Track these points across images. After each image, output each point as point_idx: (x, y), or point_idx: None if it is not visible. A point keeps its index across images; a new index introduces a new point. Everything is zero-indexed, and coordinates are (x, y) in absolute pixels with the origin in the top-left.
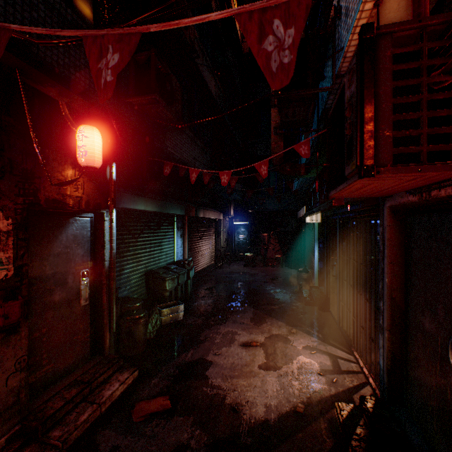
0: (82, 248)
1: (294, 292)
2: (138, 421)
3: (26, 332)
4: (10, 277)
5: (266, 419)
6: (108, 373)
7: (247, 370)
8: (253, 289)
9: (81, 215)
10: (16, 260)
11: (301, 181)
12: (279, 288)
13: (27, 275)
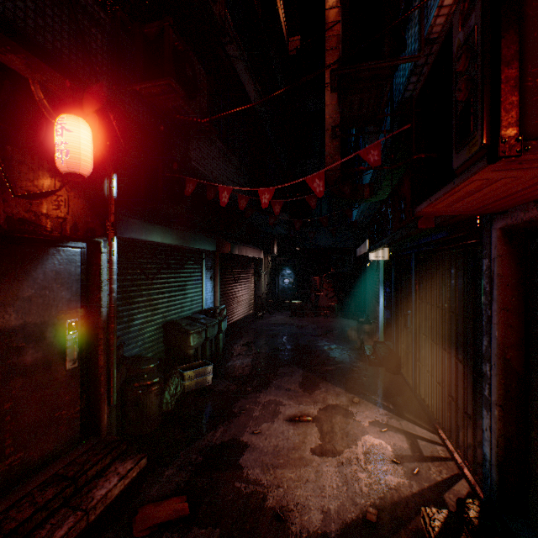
0: (68, 290)
1: (353, 349)
2: (140, 536)
3: None
4: None
5: (324, 533)
6: (103, 462)
7: (296, 456)
8: (301, 345)
9: (67, 243)
10: None
11: (362, 209)
12: (334, 344)
13: None
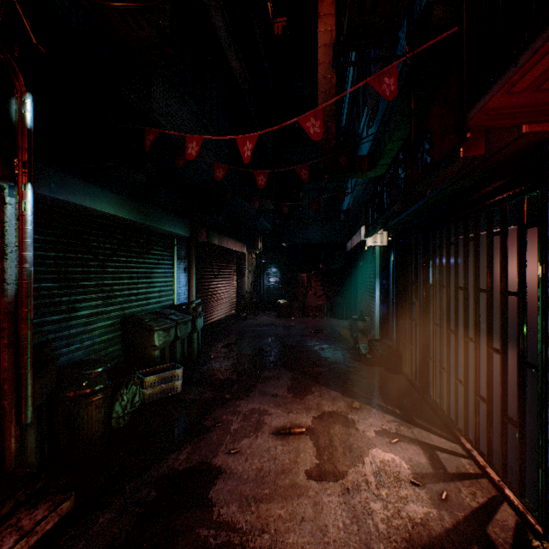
0: None
1: (347, 348)
2: None
3: None
4: None
5: None
6: None
7: (286, 483)
8: (289, 346)
9: None
10: None
11: (354, 196)
12: (325, 343)
13: None
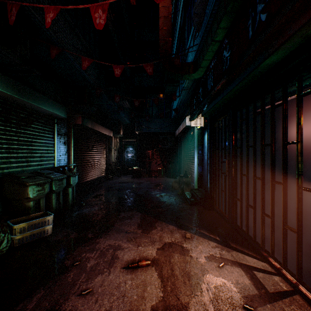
0: None
1: (177, 195)
2: None
3: None
4: None
5: None
6: None
7: None
8: (140, 195)
9: None
10: None
11: (181, 99)
12: (163, 192)
13: None
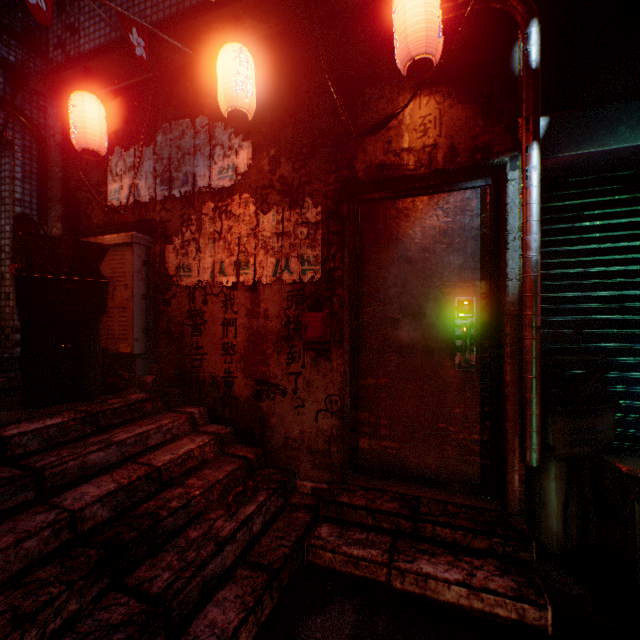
0: (458, 253)
1: None
2: None
3: (338, 365)
4: (320, 282)
5: None
6: (468, 538)
7: None
8: None
9: (456, 185)
10: (327, 261)
11: None
12: None
13: (339, 283)
